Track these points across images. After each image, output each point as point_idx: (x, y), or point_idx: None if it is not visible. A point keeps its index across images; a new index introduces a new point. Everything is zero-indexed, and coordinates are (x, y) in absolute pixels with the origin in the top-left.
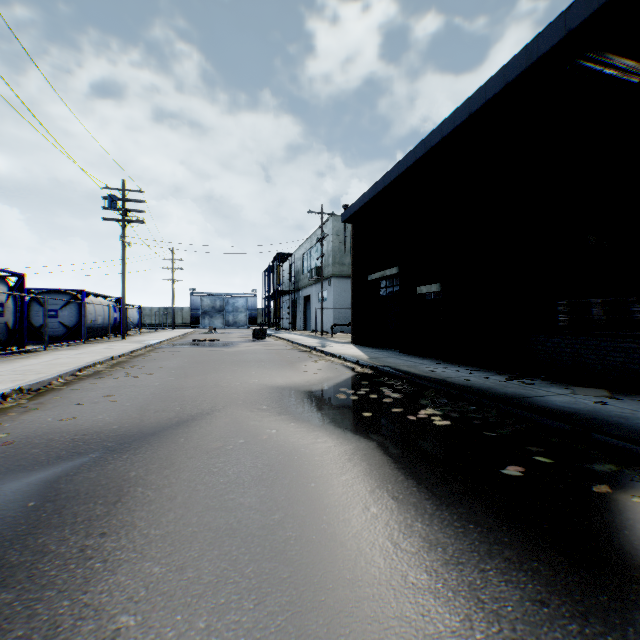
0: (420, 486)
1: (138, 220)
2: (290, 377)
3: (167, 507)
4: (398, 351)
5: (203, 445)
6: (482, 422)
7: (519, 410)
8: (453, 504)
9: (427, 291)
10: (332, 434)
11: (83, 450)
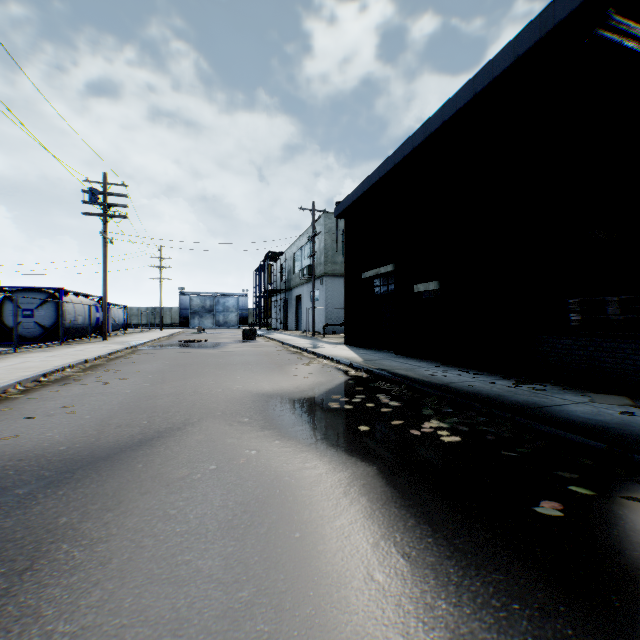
0: (437, 535)
1: (121, 215)
2: (278, 382)
3: (94, 578)
4: (393, 352)
5: (164, 473)
6: (496, 437)
7: (539, 423)
8: (484, 565)
9: (424, 289)
10: (323, 456)
11: (10, 483)
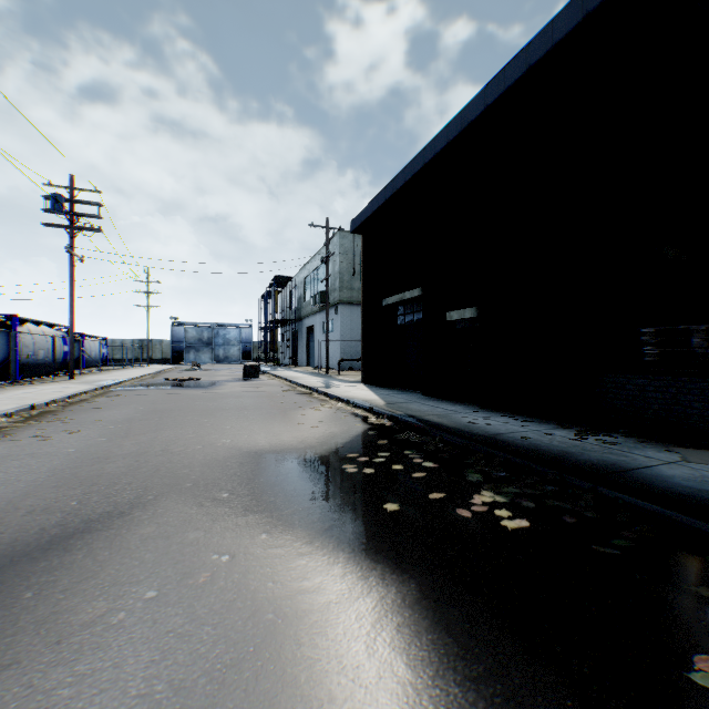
0: None
1: (92, 227)
2: (278, 434)
3: None
4: (420, 393)
5: (63, 612)
6: (577, 519)
7: (636, 499)
8: None
9: (459, 317)
10: (332, 562)
11: None
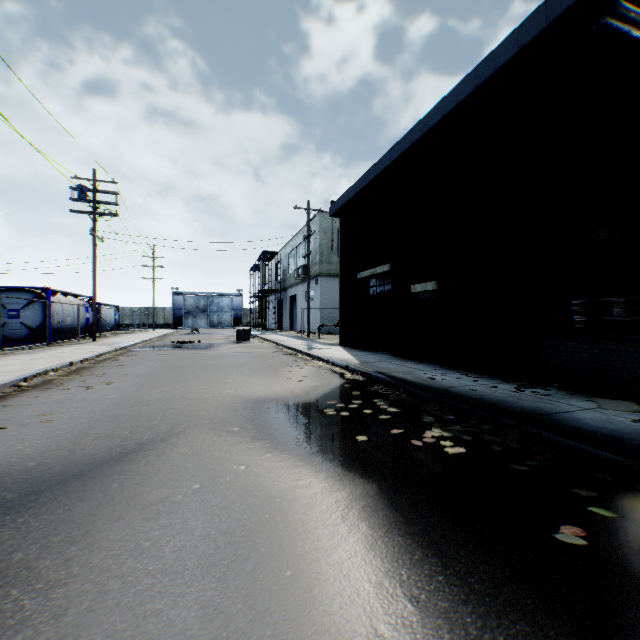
0: (448, 571)
1: (111, 213)
2: (271, 386)
3: (42, 637)
4: (390, 354)
5: (142, 494)
6: (503, 448)
7: (548, 433)
8: (506, 612)
9: (422, 289)
10: (318, 471)
11: None
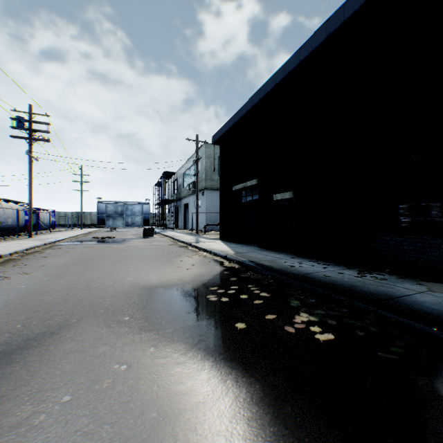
0: None
1: (44, 139)
2: (165, 274)
3: None
4: (257, 246)
5: None
6: (365, 333)
7: (404, 319)
8: None
9: (281, 198)
10: (200, 369)
11: None
